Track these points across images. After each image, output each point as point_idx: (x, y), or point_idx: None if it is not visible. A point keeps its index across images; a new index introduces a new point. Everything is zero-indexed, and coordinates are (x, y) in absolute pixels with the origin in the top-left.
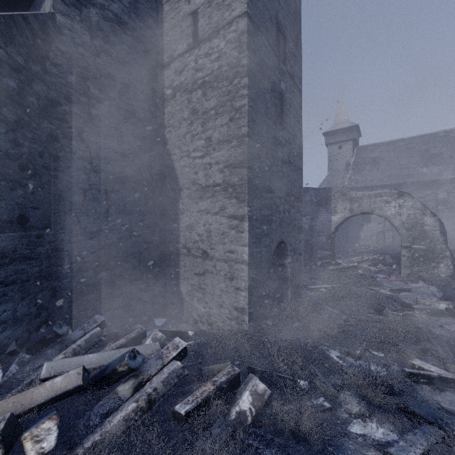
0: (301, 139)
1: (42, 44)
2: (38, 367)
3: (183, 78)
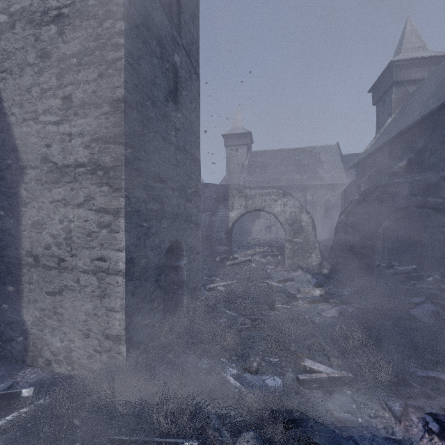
0: (198, 128)
1: None
2: None
3: (26, 2)
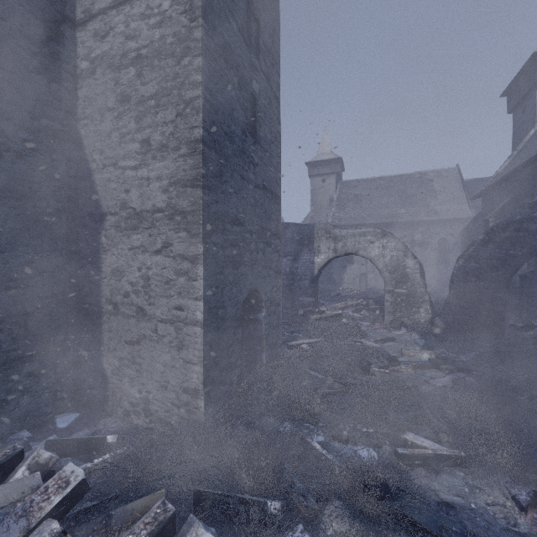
0: (279, 161)
1: None
2: None
3: (106, 47)
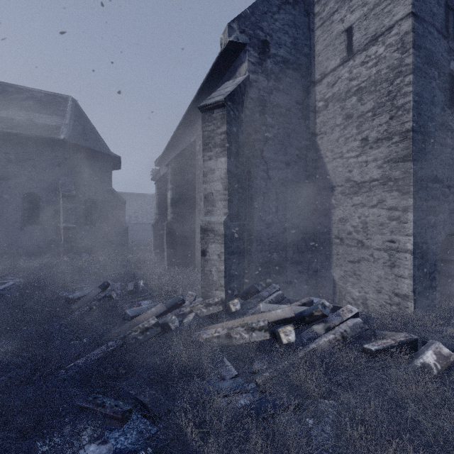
0: None
1: (244, 98)
2: (250, 308)
3: (335, 89)
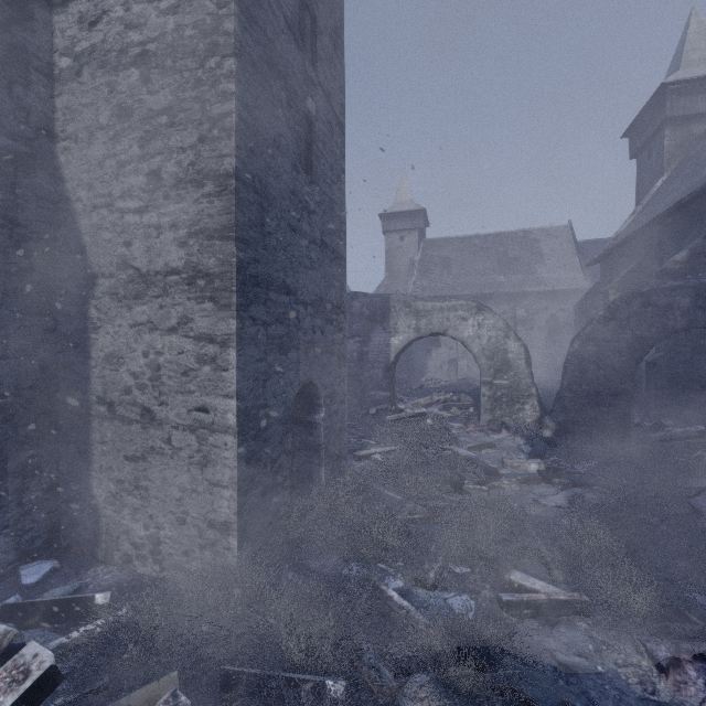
0: (343, 208)
1: None
2: None
3: (97, 38)
